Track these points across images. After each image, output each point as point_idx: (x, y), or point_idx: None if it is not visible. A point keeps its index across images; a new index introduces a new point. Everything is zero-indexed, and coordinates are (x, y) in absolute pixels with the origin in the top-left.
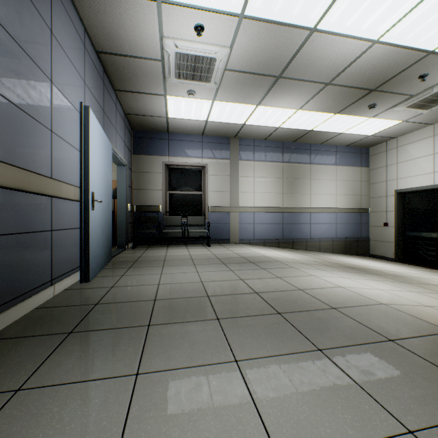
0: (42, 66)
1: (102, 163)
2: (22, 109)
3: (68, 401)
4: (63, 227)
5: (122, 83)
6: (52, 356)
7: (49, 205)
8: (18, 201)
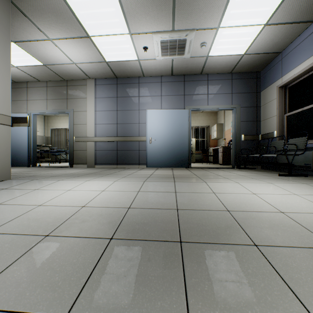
0: (135, 109)
1: (167, 123)
2: (128, 123)
3: (91, 169)
4: (146, 149)
5: (194, 71)
6: (104, 169)
7: (138, 143)
8: (126, 143)
